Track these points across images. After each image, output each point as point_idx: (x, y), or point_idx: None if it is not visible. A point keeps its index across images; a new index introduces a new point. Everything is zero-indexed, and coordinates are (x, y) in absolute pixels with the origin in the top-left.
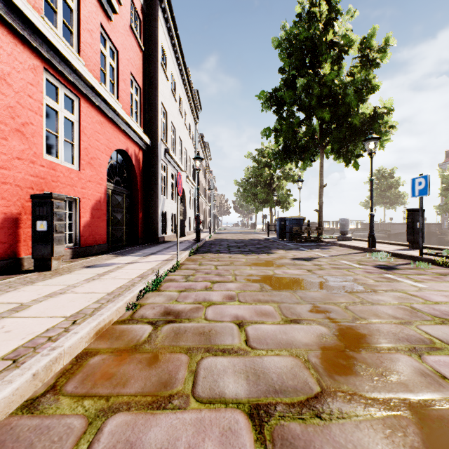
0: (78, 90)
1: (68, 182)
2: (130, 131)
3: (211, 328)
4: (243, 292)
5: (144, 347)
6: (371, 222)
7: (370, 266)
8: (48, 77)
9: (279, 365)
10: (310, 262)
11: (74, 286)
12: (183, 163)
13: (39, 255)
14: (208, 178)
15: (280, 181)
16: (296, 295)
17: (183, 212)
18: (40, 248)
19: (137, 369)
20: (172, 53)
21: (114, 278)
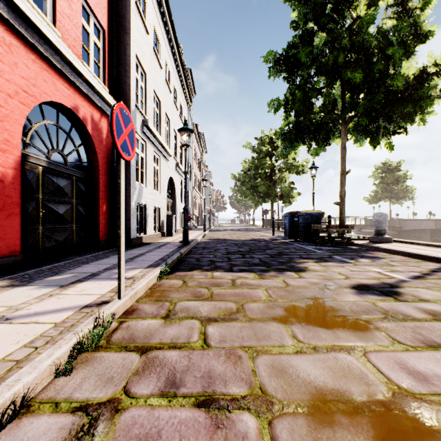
0: None
1: None
2: (81, 81)
3: None
4: None
5: None
6: None
7: None
8: None
9: None
10: (405, 301)
11: None
12: (172, 148)
13: None
14: (204, 172)
15: (283, 173)
16: None
17: (172, 206)
18: None
19: None
20: (154, 3)
21: None
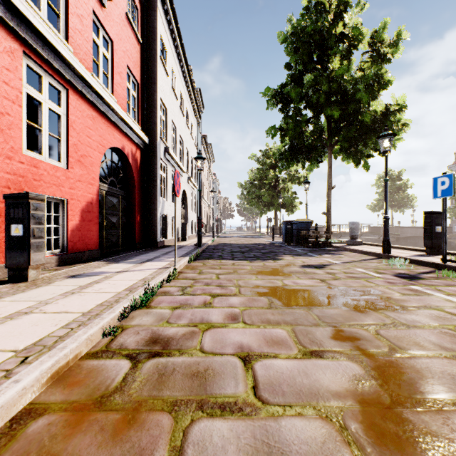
0: (66, 80)
1: (53, 182)
2: (127, 128)
3: (208, 366)
4: (249, 309)
5: (112, 400)
6: (386, 226)
7: (390, 275)
8: (29, 63)
9: (304, 436)
10: (322, 269)
11: (45, 303)
12: (184, 164)
13: (14, 264)
14: (211, 180)
15: (286, 183)
16: (312, 314)
17: (185, 215)
18: (15, 255)
19: (94, 445)
20: (172, 48)
21: (98, 291)
